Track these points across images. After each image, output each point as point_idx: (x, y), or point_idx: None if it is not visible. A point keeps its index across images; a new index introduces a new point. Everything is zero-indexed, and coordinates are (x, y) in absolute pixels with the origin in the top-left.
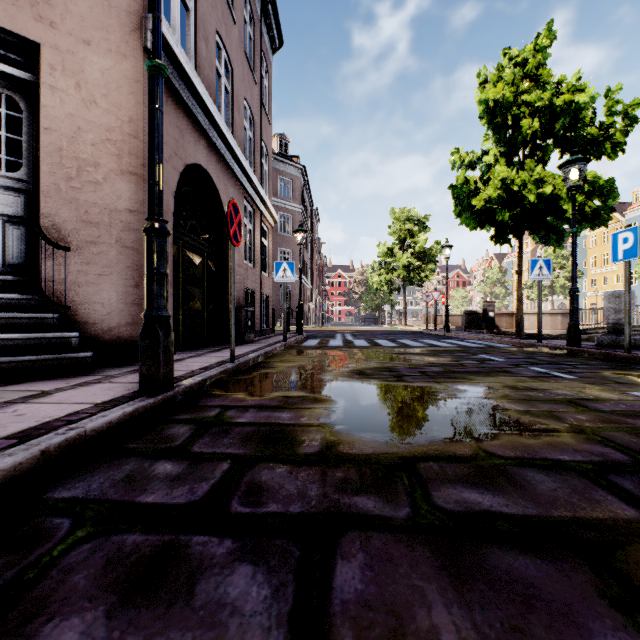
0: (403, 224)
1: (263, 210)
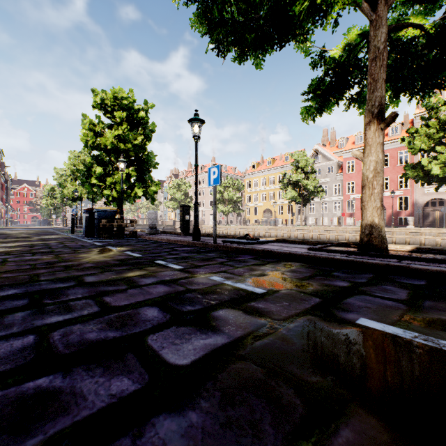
0: (61, 177)
1: None
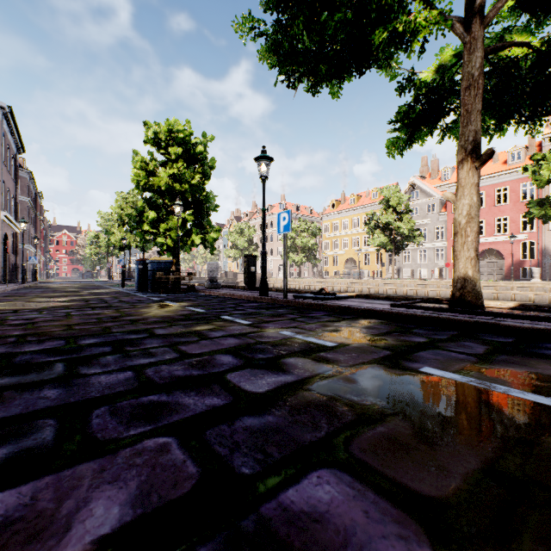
0: (106, 222)
1: (17, 230)
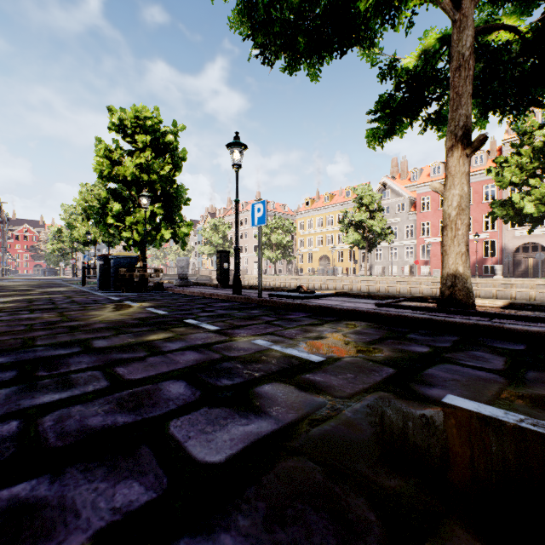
0: (70, 215)
1: None
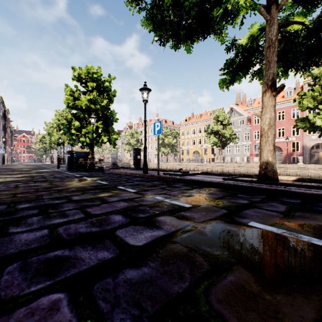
0: (49, 128)
1: None
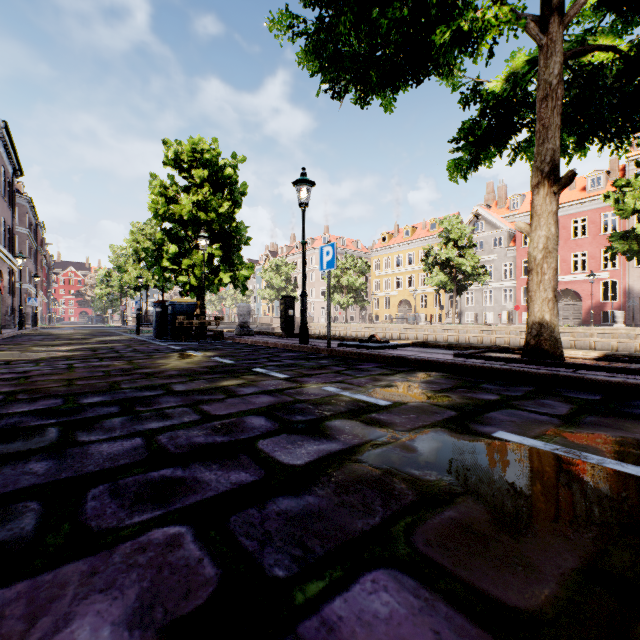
0: (119, 257)
1: (14, 267)
